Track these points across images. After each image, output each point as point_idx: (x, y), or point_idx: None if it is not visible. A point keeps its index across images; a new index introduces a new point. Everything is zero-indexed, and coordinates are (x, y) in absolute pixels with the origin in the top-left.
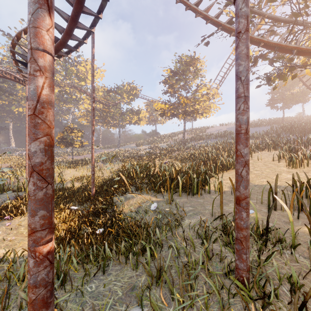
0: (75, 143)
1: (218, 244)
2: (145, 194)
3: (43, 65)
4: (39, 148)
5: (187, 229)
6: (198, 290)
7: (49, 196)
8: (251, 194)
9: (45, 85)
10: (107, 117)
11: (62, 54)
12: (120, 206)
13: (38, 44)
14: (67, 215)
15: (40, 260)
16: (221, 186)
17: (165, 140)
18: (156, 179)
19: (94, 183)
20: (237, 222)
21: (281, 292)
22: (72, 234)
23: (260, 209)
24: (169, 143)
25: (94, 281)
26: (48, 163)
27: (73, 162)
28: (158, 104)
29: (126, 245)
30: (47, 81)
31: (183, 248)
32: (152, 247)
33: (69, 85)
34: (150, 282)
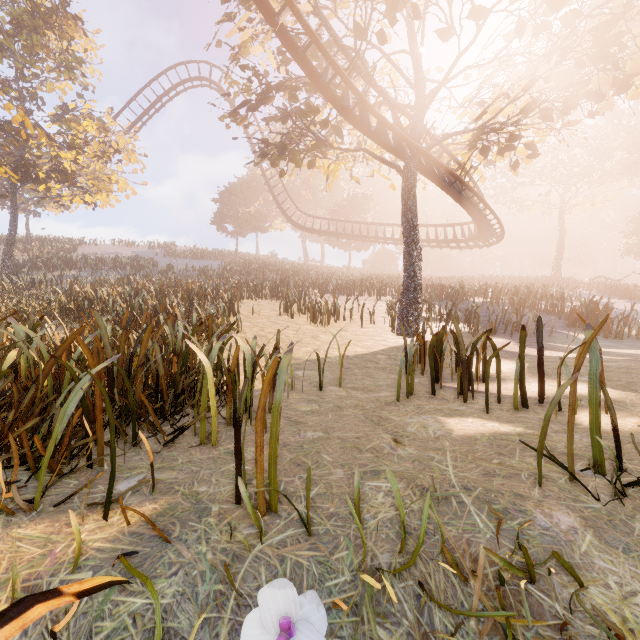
0: None
1: None
2: None
3: None
4: None
5: None
6: None
7: None
8: (342, 379)
9: None
10: None
11: None
12: None
13: None
14: None
15: None
16: (592, 339)
17: None
18: None
19: None
20: None
21: None
22: None
23: (446, 407)
24: None
25: None
26: None
27: None
28: None
29: None
30: None
31: None
32: None
33: None
34: None
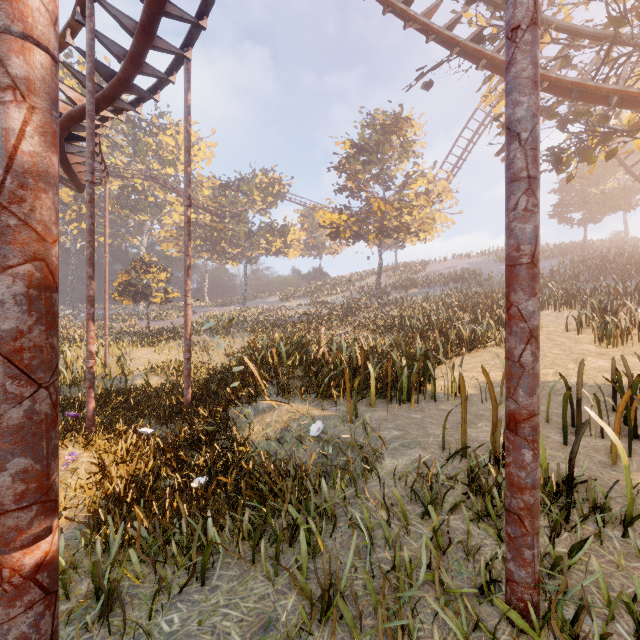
0: (154, 294)
1: (461, 516)
2: (297, 401)
3: (22, 74)
4: (12, 294)
5: (389, 481)
6: (420, 631)
7: (42, 419)
8: None
9: (30, 127)
10: (219, 241)
11: (124, 106)
12: (244, 428)
13: (9, 18)
14: (131, 447)
15: (15, 589)
16: (464, 385)
17: (341, 289)
18: (322, 369)
19: (189, 378)
20: (510, 472)
21: (613, 637)
22: (139, 489)
23: (545, 434)
24: (348, 294)
25: (178, 606)
26: (38, 332)
27: (148, 334)
28: (326, 214)
29: (254, 518)
30: (36, 119)
31: (382, 526)
32: (313, 524)
33: (142, 174)
34: (307, 609)
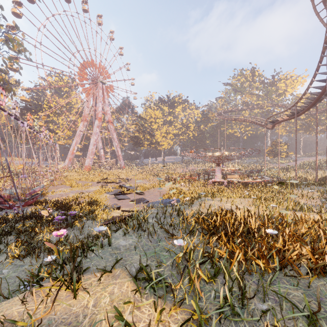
0: (282, 154)
1: None
2: None
3: None
4: None
5: None
6: None
7: None
8: None
9: None
10: (311, 126)
11: None
12: None
13: None
14: None
15: None
16: None
17: None
18: None
19: (317, 177)
20: None
21: None
22: None
23: None
24: None
25: None
26: None
27: (283, 168)
28: None
29: None
30: None
31: None
32: None
33: (270, 104)
34: None
